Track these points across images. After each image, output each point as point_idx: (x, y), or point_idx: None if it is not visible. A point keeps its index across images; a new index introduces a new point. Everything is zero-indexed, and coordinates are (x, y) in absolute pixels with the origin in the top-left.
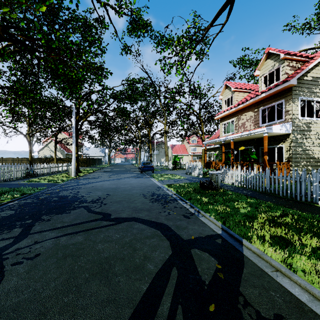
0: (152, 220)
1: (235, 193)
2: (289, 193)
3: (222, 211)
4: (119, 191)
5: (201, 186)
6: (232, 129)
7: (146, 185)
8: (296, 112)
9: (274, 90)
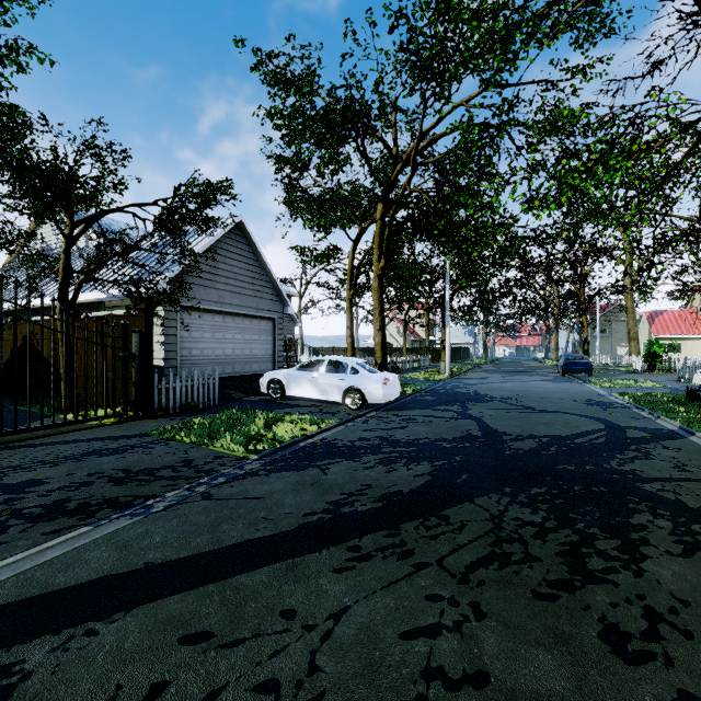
0: (586, 415)
1: None
2: None
3: (698, 418)
4: (532, 393)
5: (689, 396)
6: None
7: (576, 391)
8: None
9: None
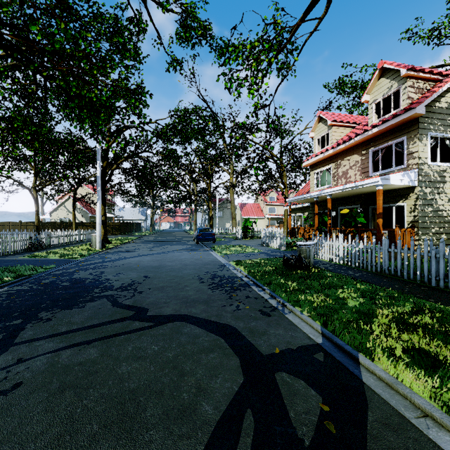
0: (212, 320)
1: (337, 274)
2: (418, 275)
3: (320, 304)
4: (164, 271)
5: (285, 264)
6: (328, 181)
7: (204, 262)
8: (424, 154)
9: (392, 122)
